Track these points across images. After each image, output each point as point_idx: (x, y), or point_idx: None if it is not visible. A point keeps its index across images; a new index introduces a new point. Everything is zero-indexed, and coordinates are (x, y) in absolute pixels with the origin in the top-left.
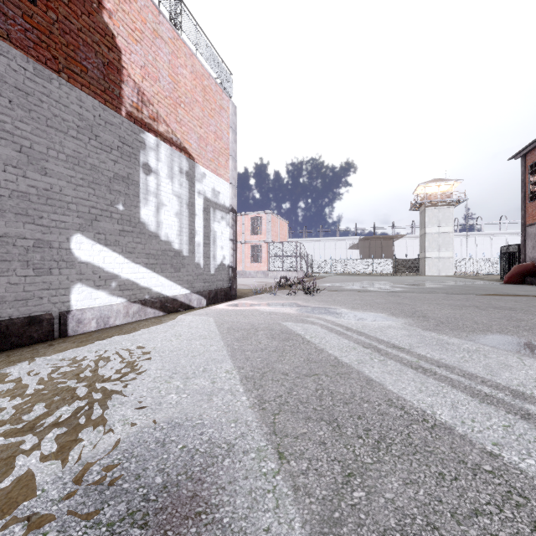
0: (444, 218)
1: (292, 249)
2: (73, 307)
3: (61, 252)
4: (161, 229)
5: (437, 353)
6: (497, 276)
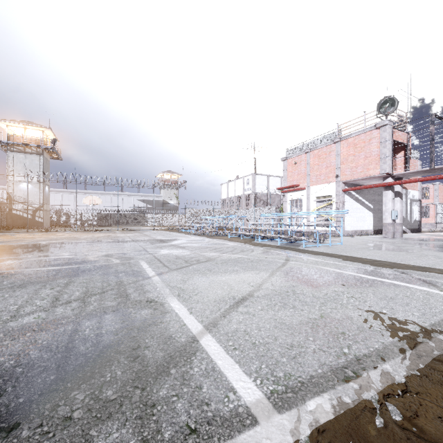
0: None
1: None
2: None
3: None
4: None
5: None
6: None
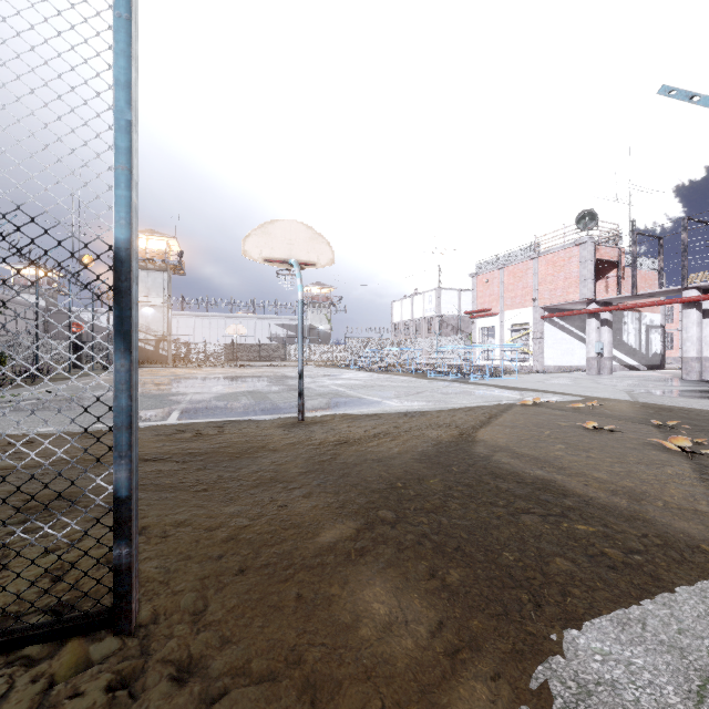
0: None
1: None
2: None
3: None
4: (628, 342)
5: None
6: None
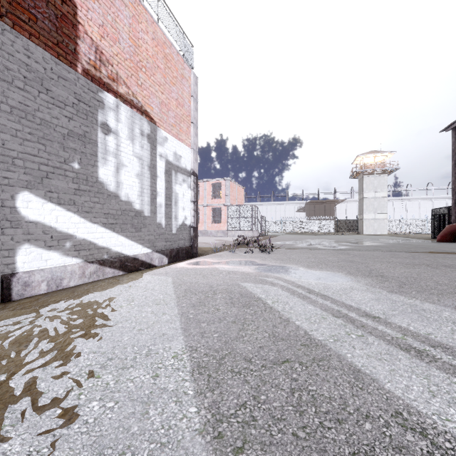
0: (379, 184)
1: (248, 212)
2: (19, 270)
3: (4, 210)
4: (121, 190)
5: (420, 325)
6: (425, 235)
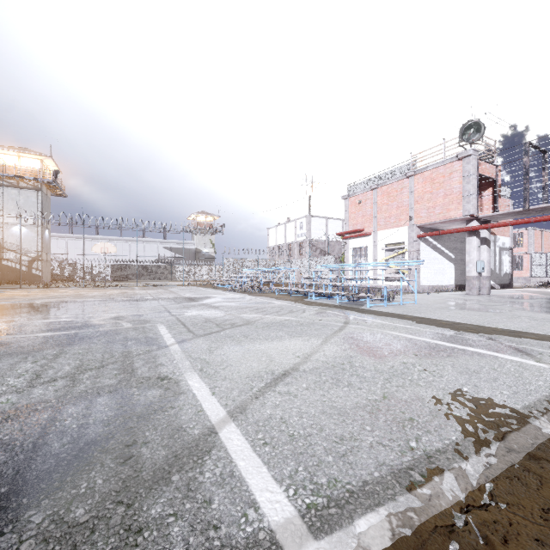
0: None
1: None
2: None
3: None
4: None
5: None
6: None
